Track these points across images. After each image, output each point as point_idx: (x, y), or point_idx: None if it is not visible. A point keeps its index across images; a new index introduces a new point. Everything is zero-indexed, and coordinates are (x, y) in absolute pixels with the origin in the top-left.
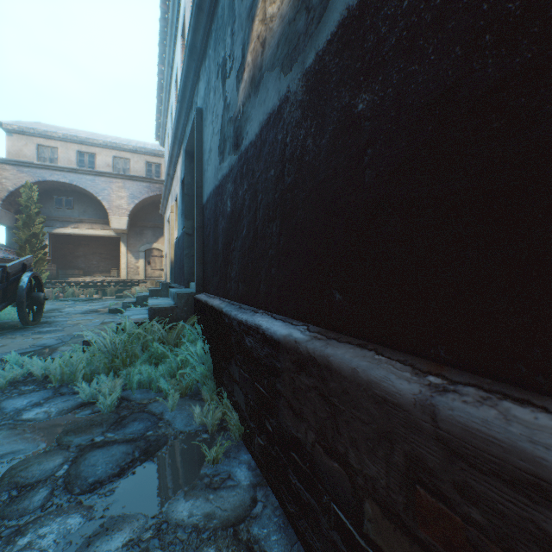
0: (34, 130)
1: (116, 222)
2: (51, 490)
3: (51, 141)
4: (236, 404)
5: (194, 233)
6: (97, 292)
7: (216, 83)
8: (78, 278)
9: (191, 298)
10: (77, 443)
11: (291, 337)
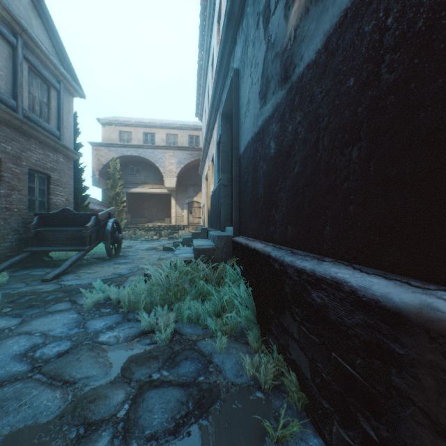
0: (117, 121)
1: (168, 182)
2: (111, 436)
3: (127, 128)
4: (293, 364)
5: (229, 184)
6: (155, 234)
7: (255, 34)
8: (143, 224)
9: (229, 241)
10: (137, 378)
11: (439, 313)
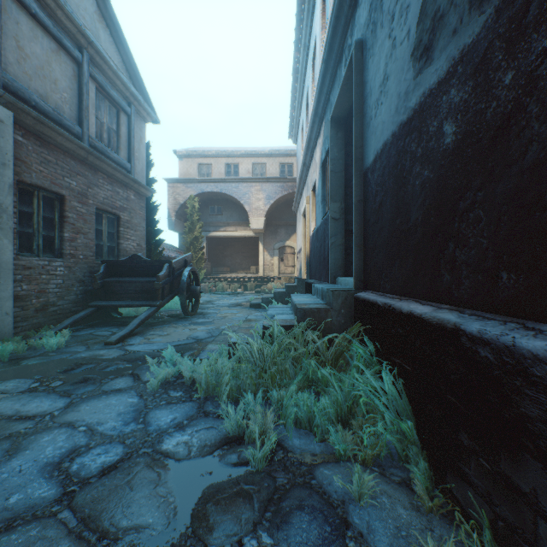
0: (196, 153)
1: (255, 222)
2: None
3: (207, 159)
4: None
5: (341, 217)
6: (239, 287)
7: None
8: (225, 274)
9: (349, 298)
10: (217, 543)
11: None
